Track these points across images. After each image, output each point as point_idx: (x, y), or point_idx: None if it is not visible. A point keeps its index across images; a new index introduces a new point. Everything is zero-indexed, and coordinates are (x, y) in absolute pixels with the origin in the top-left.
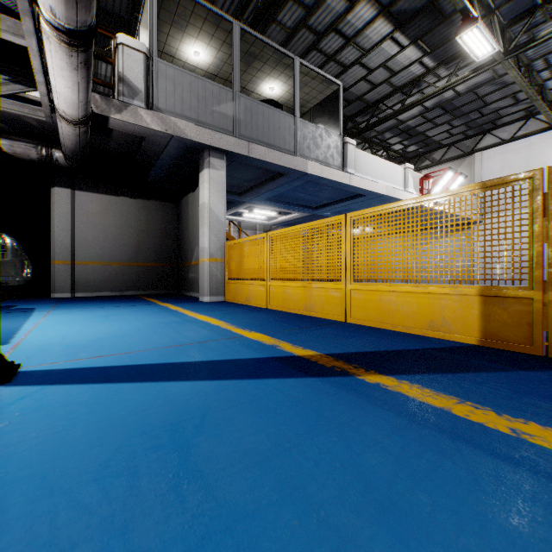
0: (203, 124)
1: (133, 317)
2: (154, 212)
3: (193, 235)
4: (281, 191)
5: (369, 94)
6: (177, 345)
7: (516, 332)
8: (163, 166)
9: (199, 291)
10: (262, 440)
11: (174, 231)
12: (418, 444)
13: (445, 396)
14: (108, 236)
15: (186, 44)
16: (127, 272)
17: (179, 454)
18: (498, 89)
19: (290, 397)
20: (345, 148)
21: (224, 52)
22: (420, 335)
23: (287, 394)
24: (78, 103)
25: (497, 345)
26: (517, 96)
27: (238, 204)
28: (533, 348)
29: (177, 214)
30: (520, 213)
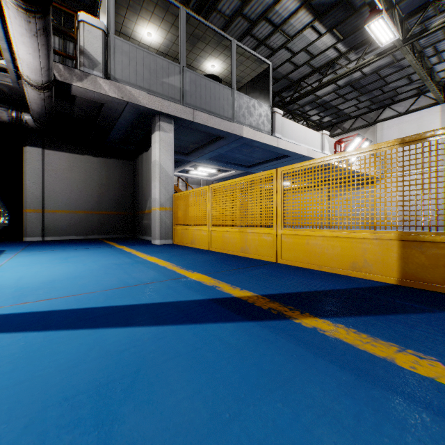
0: (154, 93)
1: (90, 259)
2: (114, 169)
3: (147, 187)
4: (221, 151)
5: (293, 73)
6: (124, 286)
7: (432, 273)
8: (121, 130)
9: (151, 236)
10: (198, 408)
11: (131, 185)
12: (373, 411)
13: (384, 342)
14: (74, 189)
15: (140, 26)
16: (90, 219)
17: (99, 434)
18: (396, 71)
19: (229, 346)
20: (274, 117)
21: (173, 33)
22: (343, 275)
23: (226, 342)
24: (40, 68)
25: (415, 285)
26: (411, 77)
27: (185, 163)
28: None
29: (133, 170)
30: (436, 165)
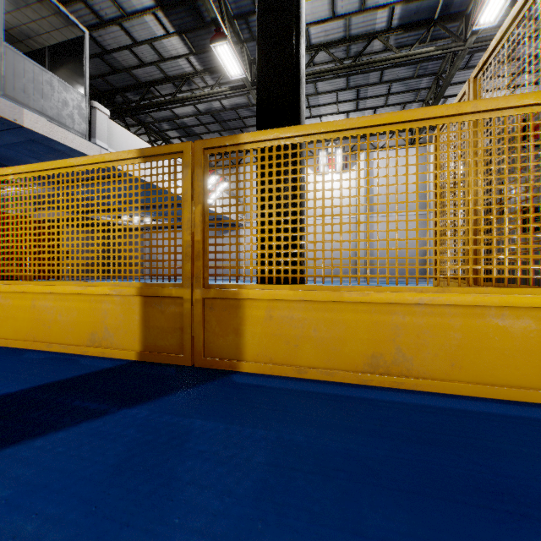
0: None
1: None
2: None
3: None
4: None
5: (138, 70)
6: None
7: (172, 339)
8: None
9: None
10: None
11: None
12: None
13: None
14: None
15: None
16: None
17: None
18: (253, 116)
19: None
20: (93, 114)
21: None
22: (76, 356)
23: None
24: None
25: (154, 358)
26: None
27: None
28: (185, 357)
29: None
30: (176, 194)
